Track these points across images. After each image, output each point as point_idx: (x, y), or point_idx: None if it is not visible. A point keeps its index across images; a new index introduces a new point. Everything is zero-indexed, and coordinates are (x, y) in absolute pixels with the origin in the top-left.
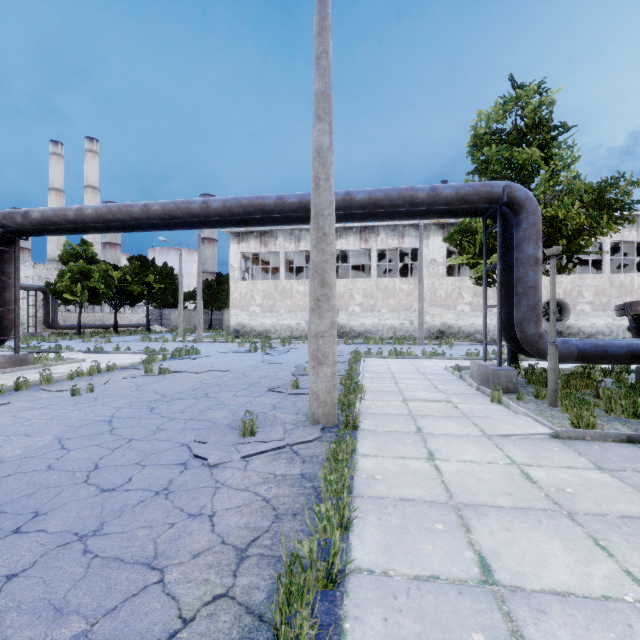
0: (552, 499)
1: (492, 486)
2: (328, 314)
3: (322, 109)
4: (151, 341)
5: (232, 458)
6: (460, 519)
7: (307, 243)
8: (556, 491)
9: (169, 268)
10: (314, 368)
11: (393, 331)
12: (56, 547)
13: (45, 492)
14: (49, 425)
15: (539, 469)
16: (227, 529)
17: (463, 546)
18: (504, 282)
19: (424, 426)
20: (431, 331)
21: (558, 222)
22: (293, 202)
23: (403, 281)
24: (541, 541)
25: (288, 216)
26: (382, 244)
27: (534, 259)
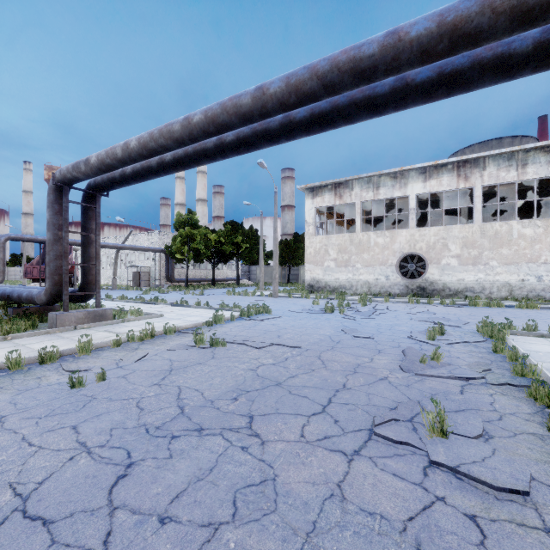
0: None
1: None
2: None
3: None
4: (235, 294)
5: None
6: None
7: (387, 190)
8: None
9: (254, 230)
10: None
11: (508, 289)
12: None
13: None
14: None
15: None
16: None
17: None
18: None
19: None
20: None
21: None
22: (422, 30)
23: (524, 224)
24: None
25: (398, 89)
26: (490, 179)
27: None
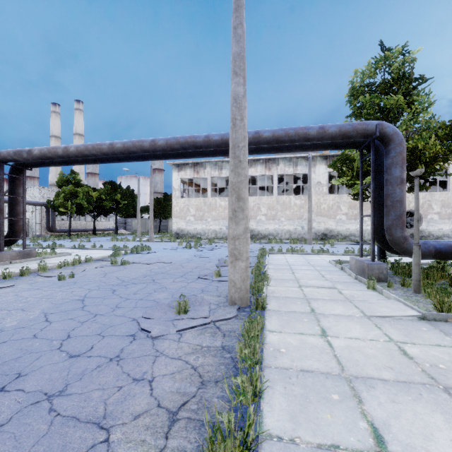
0: (428, 374)
1: (376, 361)
2: (242, 222)
3: (238, 67)
4: (118, 241)
5: (169, 331)
6: (352, 390)
7: (227, 171)
8: (430, 367)
9: (131, 190)
10: (232, 262)
11: (289, 234)
12: (29, 405)
13: (28, 356)
14: (39, 302)
15: (413, 346)
16: (162, 393)
17: (357, 416)
18: (376, 197)
19: (316, 308)
20: (317, 234)
21: (418, 151)
22: (216, 139)
23: (296, 198)
24: (424, 414)
25: (213, 150)
26: (281, 171)
27: (400, 179)
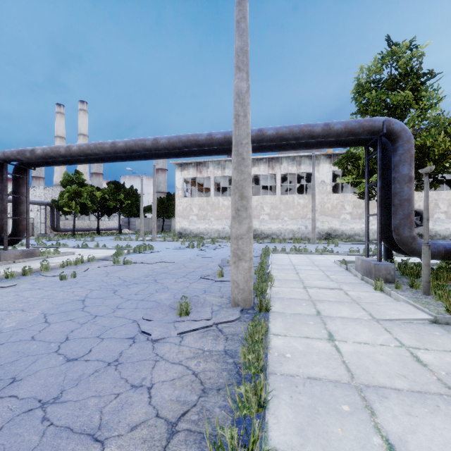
0: (445, 383)
1: (387, 368)
2: (246, 221)
3: (241, 61)
4: (121, 240)
5: (170, 334)
6: (363, 401)
7: (230, 170)
8: (447, 375)
9: (134, 189)
10: (235, 263)
11: (292, 233)
12: (21, 413)
13: (24, 360)
14: (40, 303)
15: (426, 352)
16: (161, 402)
17: (370, 431)
18: (382, 196)
19: (322, 310)
20: (321, 233)
21: (426, 149)
22: (219, 137)
23: (300, 197)
24: (444, 429)
25: (216, 148)
26: (284, 170)
27: (408, 177)
